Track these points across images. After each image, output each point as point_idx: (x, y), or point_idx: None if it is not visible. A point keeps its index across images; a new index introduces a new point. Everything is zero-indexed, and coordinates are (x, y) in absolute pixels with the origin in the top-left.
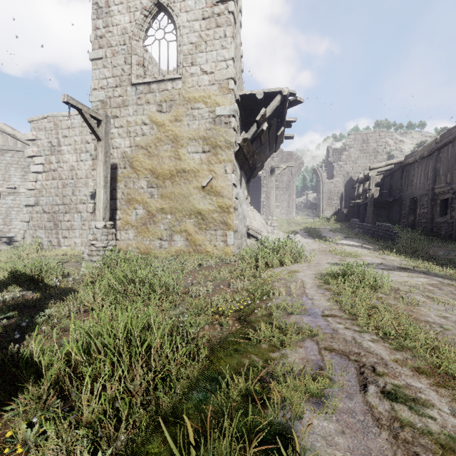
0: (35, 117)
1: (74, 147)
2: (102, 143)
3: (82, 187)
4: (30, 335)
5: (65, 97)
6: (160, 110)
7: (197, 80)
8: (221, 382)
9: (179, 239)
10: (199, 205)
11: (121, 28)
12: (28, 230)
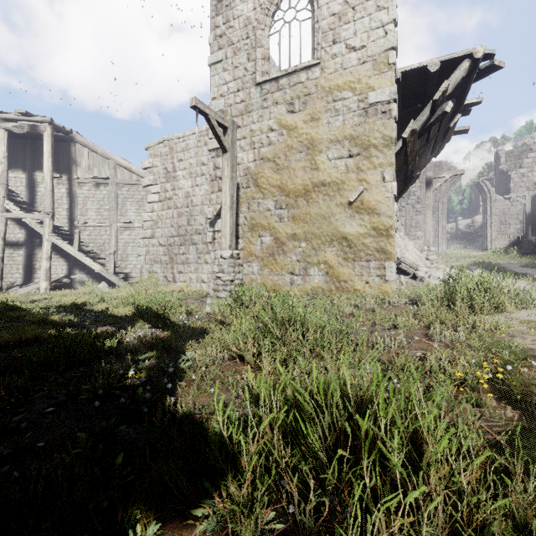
0: (152, 144)
1: (189, 171)
2: (228, 155)
3: (197, 216)
4: (177, 384)
5: (193, 100)
6: (291, 109)
7: (340, 61)
8: None
9: (316, 273)
10: (344, 228)
11: (243, 19)
12: (145, 265)
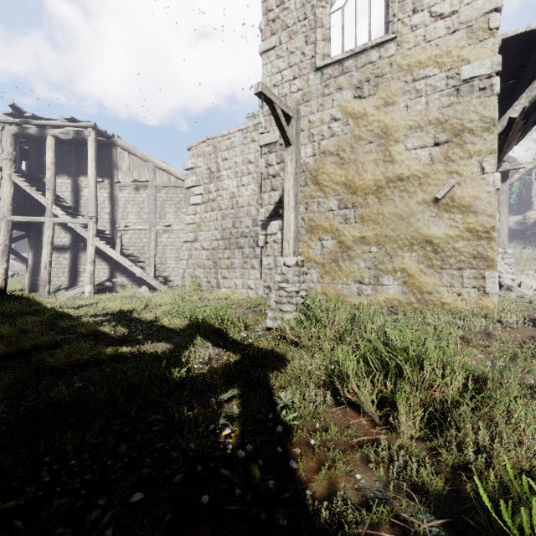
0: (194, 143)
1: (234, 171)
2: (291, 149)
3: (243, 217)
4: (287, 449)
5: (259, 85)
6: (359, 94)
7: (423, 33)
8: None
9: (390, 283)
10: (428, 229)
11: None
12: (187, 269)
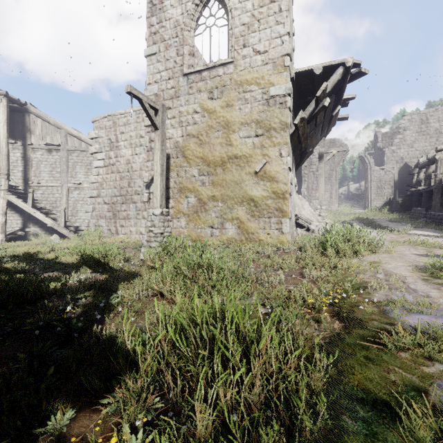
0: (97, 118)
1: (130, 142)
2: (159, 132)
3: (136, 179)
4: (107, 316)
5: (128, 87)
6: (211, 97)
7: (249, 61)
8: (400, 414)
9: (230, 227)
10: (252, 192)
11: (173, 21)
12: (92, 219)
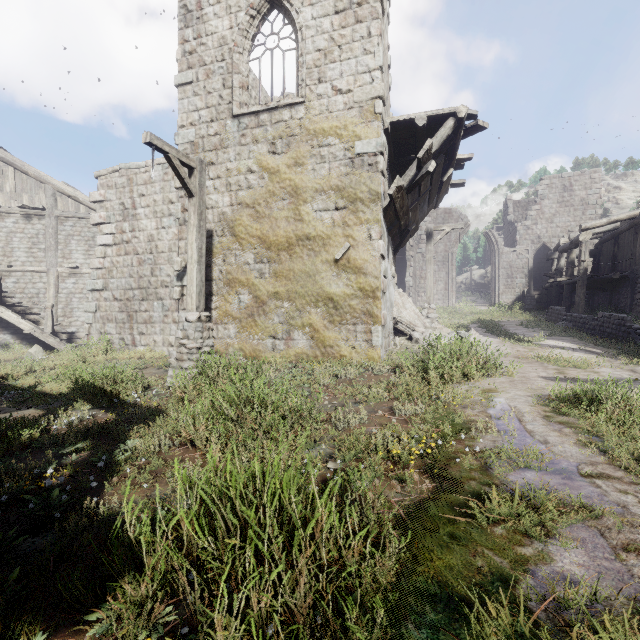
0: (104, 171)
1: (153, 210)
2: (195, 200)
3: (164, 265)
4: (109, 480)
5: (147, 135)
6: (273, 150)
7: (326, 103)
8: (469, 616)
9: (300, 338)
10: (330, 287)
11: (218, 37)
12: (95, 324)
